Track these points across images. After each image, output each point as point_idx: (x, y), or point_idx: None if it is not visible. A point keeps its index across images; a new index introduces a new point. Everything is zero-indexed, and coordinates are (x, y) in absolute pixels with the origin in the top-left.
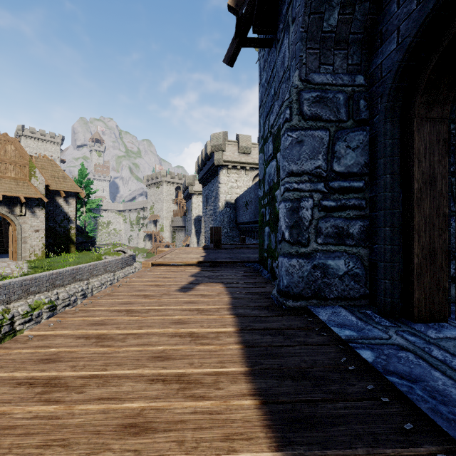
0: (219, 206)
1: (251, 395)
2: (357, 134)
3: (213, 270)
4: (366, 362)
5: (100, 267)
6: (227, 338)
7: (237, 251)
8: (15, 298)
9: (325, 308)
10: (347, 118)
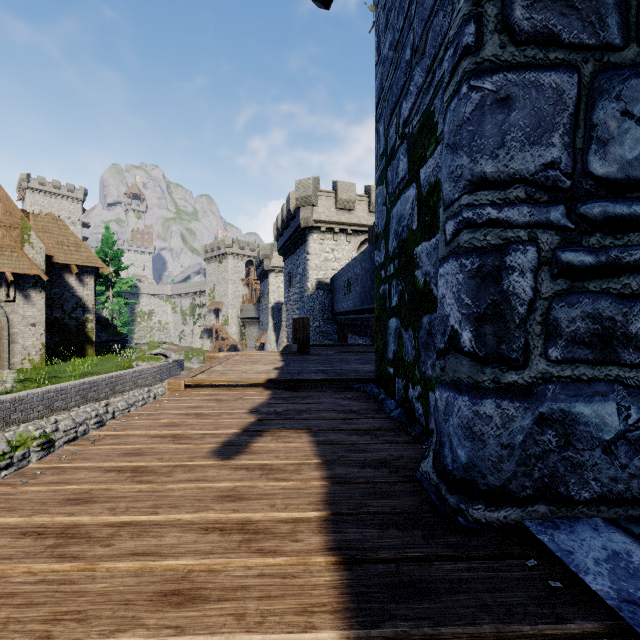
0: (308, 288)
1: None
2: None
3: (293, 397)
4: None
5: (128, 379)
6: None
7: (336, 357)
8: None
9: (579, 535)
10: (623, 41)
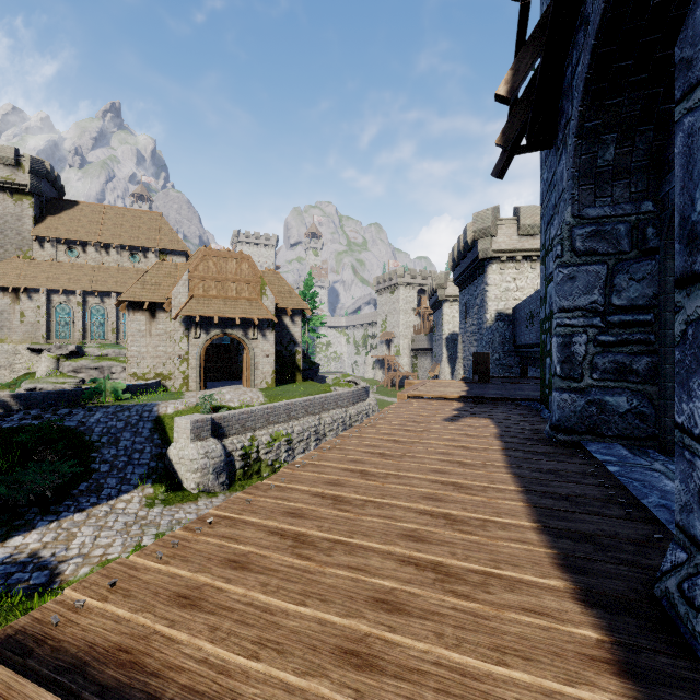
0: (487, 320)
1: (508, 473)
2: (643, 264)
3: (479, 406)
4: (613, 475)
5: (332, 400)
6: (493, 452)
7: (512, 386)
8: (259, 426)
9: (600, 444)
10: (629, 249)
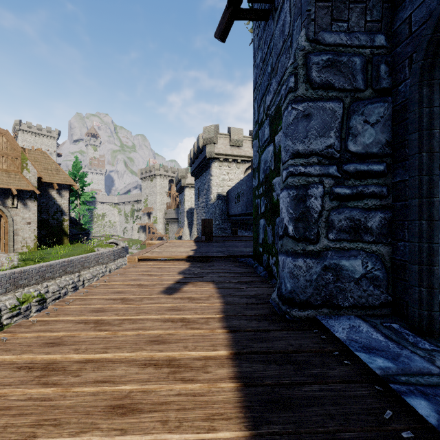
0: (211, 199)
1: None
2: (377, 106)
3: (203, 266)
4: (421, 418)
5: (92, 259)
6: (218, 369)
7: (229, 244)
8: (2, 291)
9: (340, 320)
10: (365, 87)
